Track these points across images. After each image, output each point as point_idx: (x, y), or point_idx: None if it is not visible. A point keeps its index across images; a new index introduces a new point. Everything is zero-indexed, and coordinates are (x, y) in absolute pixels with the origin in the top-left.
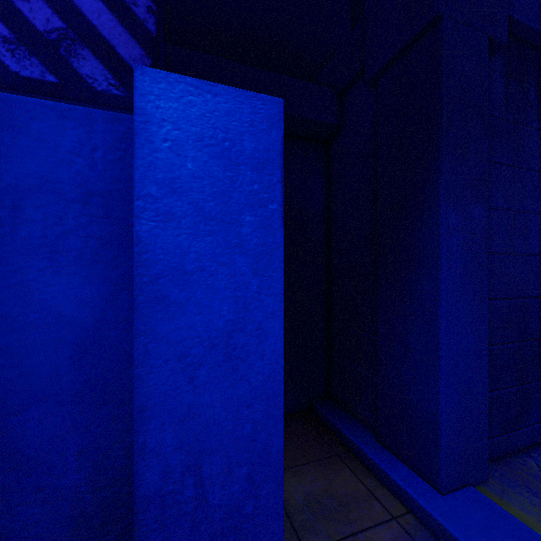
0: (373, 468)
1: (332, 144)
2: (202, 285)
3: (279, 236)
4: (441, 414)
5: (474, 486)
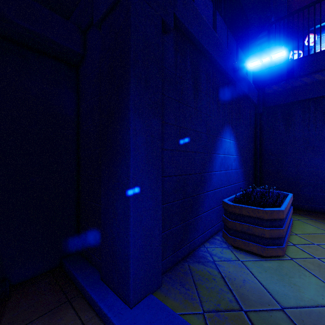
0: (92, 303)
1: (80, 68)
2: None
3: None
4: (130, 255)
5: (153, 293)
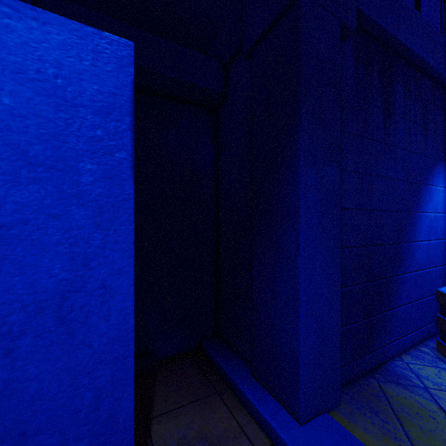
0: (246, 403)
1: (220, 110)
2: (24, 240)
3: (128, 187)
4: (300, 353)
5: (329, 412)
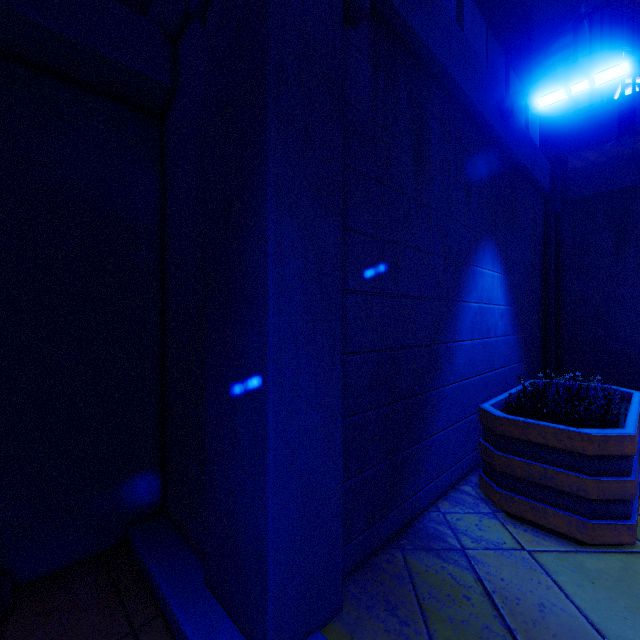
0: None
1: (167, 118)
2: None
3: None
4: (269, 542)
5: (323, 627)
